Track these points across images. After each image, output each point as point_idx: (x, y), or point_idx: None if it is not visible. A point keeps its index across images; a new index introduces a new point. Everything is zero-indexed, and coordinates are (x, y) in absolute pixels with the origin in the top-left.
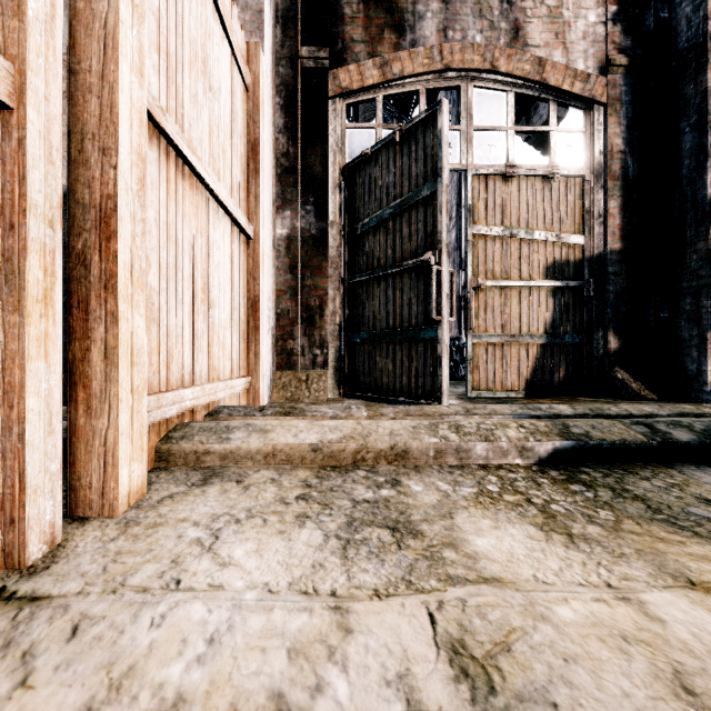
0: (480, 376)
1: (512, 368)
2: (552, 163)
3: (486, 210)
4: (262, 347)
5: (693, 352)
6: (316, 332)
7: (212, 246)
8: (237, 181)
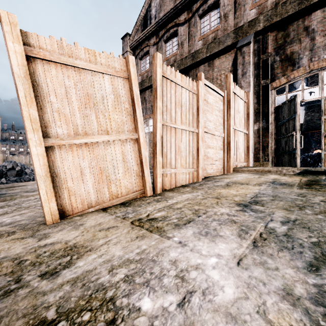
0: None
1: None
2: None
3: None
4: (250, 156)
5: None
6: (265, 152)
7: (239, 139)
8: (244, 124)
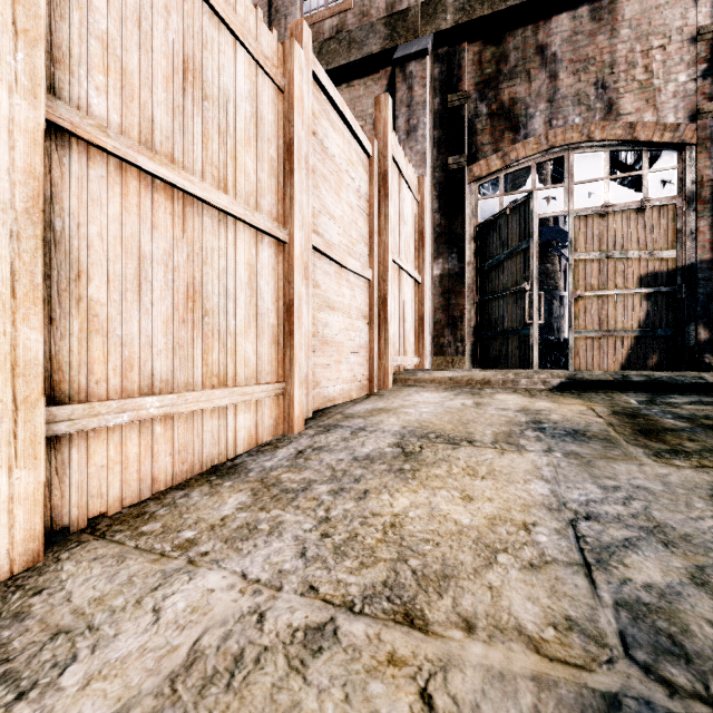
0: (580, 360)
1: (608, 355)
2: (644, 199)
3: (585, 240)
4: (426, 341)
5: None
6: (458, 333)
7: (405, 294)
8: (414, 256)
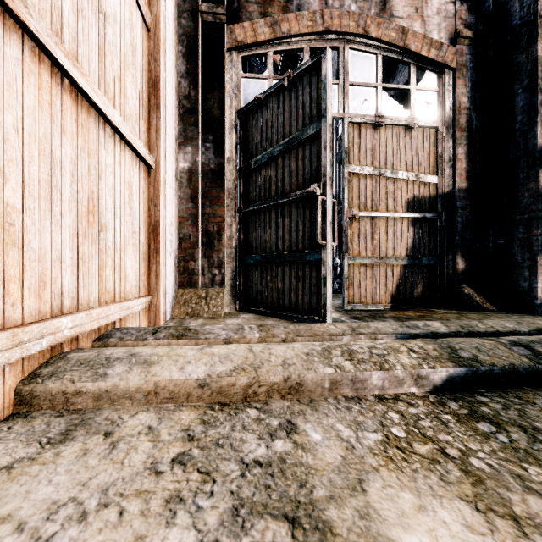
0: (354, 291)
1: (380, 285)
2: (413, 116)
3: (359, 153)
4: (163, 268)
5: (525, 272)
6: (214, 254)
7: (105, 169)
8: (136, 112)
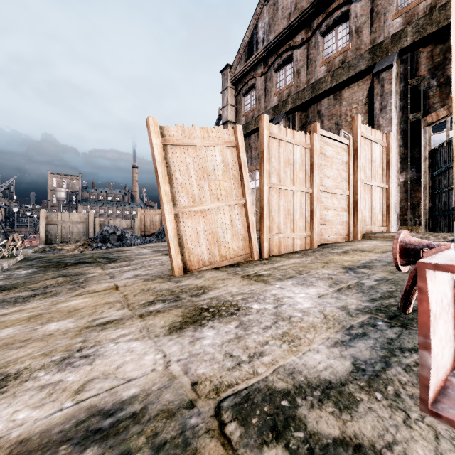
0: None
1: None
2: None
3: None
4: (391, 218)
5: None
6: (416, 213)
7: (373, 196)
8: (381, 175)
